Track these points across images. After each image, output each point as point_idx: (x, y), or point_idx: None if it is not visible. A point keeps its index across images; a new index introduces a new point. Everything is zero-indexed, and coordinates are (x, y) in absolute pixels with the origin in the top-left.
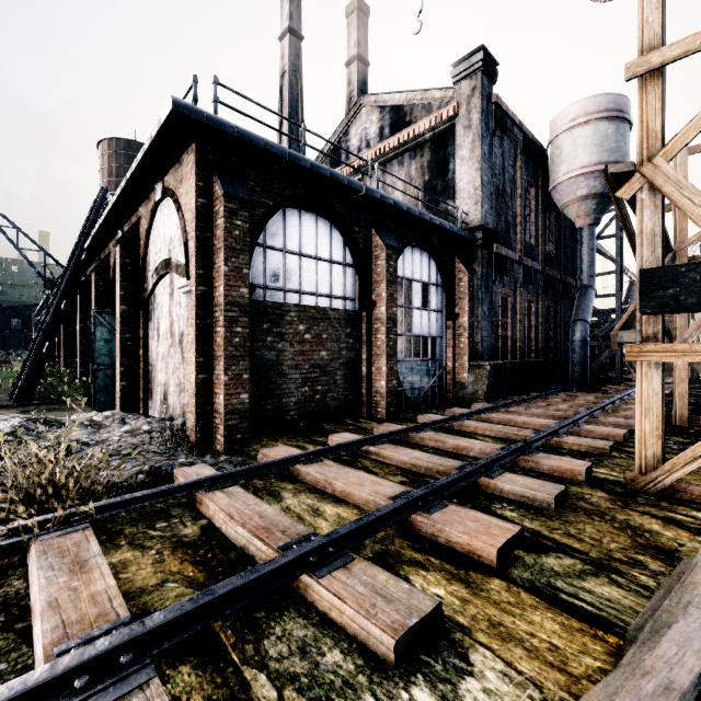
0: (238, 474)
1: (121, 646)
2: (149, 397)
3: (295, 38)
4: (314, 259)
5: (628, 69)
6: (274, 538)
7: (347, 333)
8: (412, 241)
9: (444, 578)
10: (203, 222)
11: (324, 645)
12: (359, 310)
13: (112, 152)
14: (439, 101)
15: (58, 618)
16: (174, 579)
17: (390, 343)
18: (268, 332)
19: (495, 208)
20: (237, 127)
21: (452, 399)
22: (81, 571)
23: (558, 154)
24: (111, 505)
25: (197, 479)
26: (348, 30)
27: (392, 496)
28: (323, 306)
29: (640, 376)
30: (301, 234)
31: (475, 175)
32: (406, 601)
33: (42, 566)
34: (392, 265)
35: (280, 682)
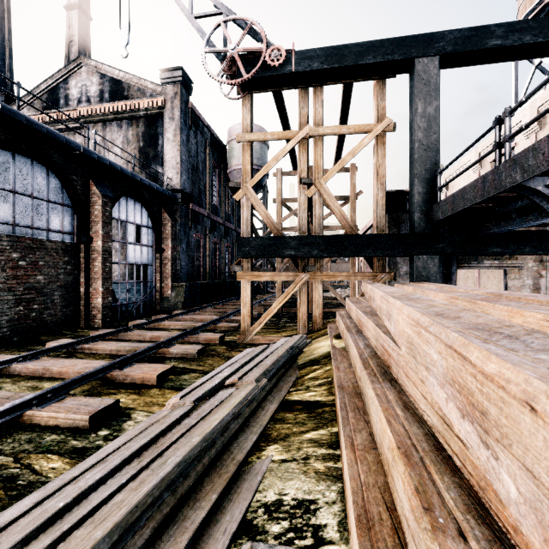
0: None
1: None
2: None
3: None
4: (30, 197)
5: (237, 137)
6: None
7: (65, 261)
8: (126, 193)
9: (126, 395)
10: None
11: (45, 436)
12: (78, 243)
13: None
14: (151, 91)
15: None
16: None
17: (106, 269)
18: None
19: (191, 179)
20: None
21: (160, 309)
22: None
23: (232, 152)
24: None
25: None
26: None
27: (98, 367)
28: (40, 237)
29: (242, 287)
30: (15, 174)
31: (177, 154)
32: (99, 403)
33: None
34: (108, 210)
35: (15, 455)
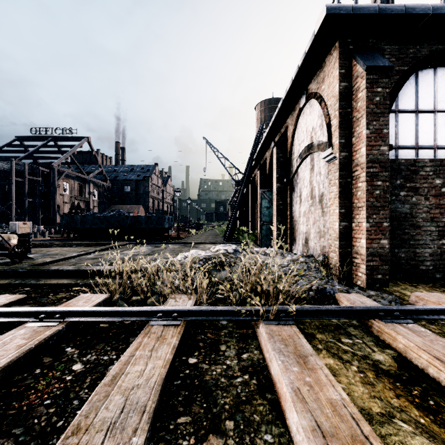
0: (409, 312)
1: None
2: (293, 242)
3: None
4: None
5: None
6: None
7: None
8: None
9: None
10: (344, 101)
11: None
12: None
13: (262, 109)
14: None
15: (310, 417)
16: (402, 418)
17: None
18: (401, 187)
19: None
20: (378, 5)
21: None
22: (306, 366)
23: None
24: (304, 311)
25: (369, 306)
26: None
27: None
28: None
29: None
30: (436, 91)
31: None
32: None
33: (274, 348)
34: None
35: None
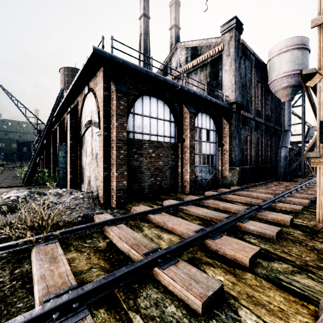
0: (123, 218)
1: (73, 299)
2: (82, 182)
3: (146, 18)
4: (156, 119)
5: (312, 22)
6: (141, 249)
7: (171, 153)
8: (202, 110)
9: (223, 272)
10: (106, 103)
11: (166, 302)
12: (177, 142)
13: (65, 73)
14: (214, 43)
15: (45, 283)
16: (95, 267)
17: (191, 158)
18: (135, 153)
19: (241, 93)
20: (121, 59)
21: (221, 184)
22: (54, 262)
23: (272, 67)
24: (66, 231)
25: (104, 220)
26: (170, 13)
27: (195, 231)
28: (160, 140)
29: (319, 174)
30: (150, 108)
31: (232, 78)
32: (206, 283)
33: (37, 259)
34: (192, 121)
35: (146, 320)
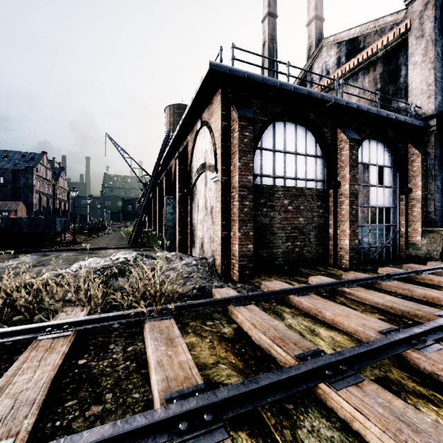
0: (252, 297)
1: (203, 407)
2: (193, 245)
3: (272, 18)
4: (294, 154)
5: None
6: (289, 347)
7: (318, 205)
8: (369, 134)
9: None
10: (225, 137)
11: None
12: (327, 188)
13: (171, 112)
14: (391, 24)
15: (163, 373)
16: (223, 362)
17: (352, 212)
18: (264, 205)
19: None
20: (246, 72)
21: (405, 257)
22: (171, 345)
23: None
24: (182, 306)
25: (228, 297)
26: (308, 1)
27: (380, 330)
28: (300, 186)
29: None
30: (285, 138)
31: (428, 74)
32: (435, 437)
33: (151, 337)
34: (354, 153)
35: None
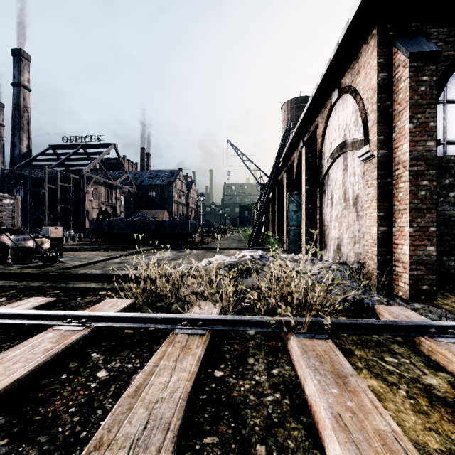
0: None
1: None
2: (323, 248)
3: None
4: None
5: None
6: None
7: None
8: None
9: None
10: (383, 94)
11: None
12: None
13: (288, 109)
14: None
15: (356, 450)
16: None
17: None
18: (450, 187)
19: None
20: None
21: None
22: (346, 388)
23: None
24: (340, 324)
25: (417, 322)
26: None
27: None
28: None
29: None
30: None
31: None
32: None
33: (308, 365)
34: None
35: None
